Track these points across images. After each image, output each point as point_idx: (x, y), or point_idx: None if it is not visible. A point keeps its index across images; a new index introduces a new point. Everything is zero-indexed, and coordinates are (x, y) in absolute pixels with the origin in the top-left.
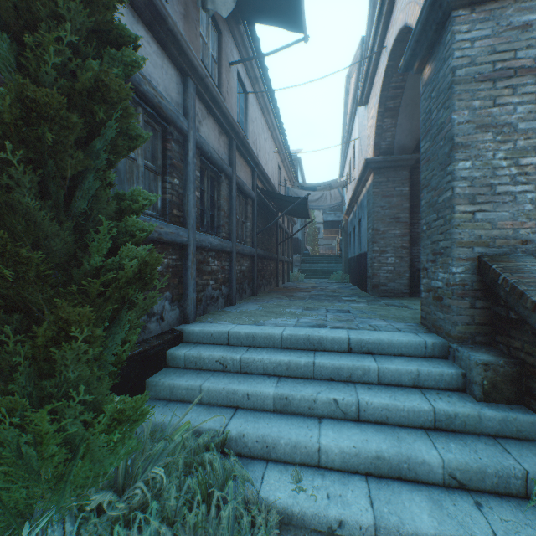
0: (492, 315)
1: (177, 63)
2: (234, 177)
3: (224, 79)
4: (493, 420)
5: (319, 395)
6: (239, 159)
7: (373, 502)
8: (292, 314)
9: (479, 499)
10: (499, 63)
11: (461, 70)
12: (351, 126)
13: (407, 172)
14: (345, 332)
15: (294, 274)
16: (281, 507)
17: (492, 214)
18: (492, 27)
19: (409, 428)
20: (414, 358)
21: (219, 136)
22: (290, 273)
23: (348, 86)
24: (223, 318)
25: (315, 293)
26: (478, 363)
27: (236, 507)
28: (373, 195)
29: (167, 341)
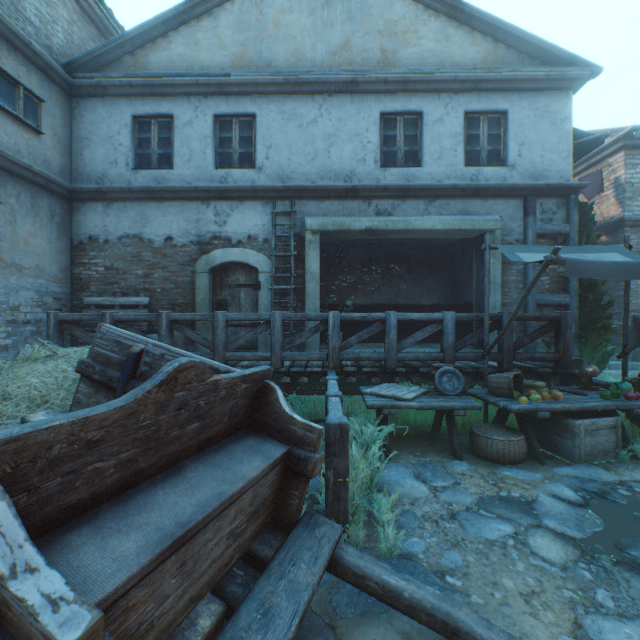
0: (637, 336)
1: None
2: None
3: None
4: None
5: None
6: None
7: None
8: None
9: None
10: (639, 249)
11: None
12: None
13: None
14: None
15: None
16: None
17: (636, 301)
18: (636, 236)
19: None
20: None
21: None
22: None
23: None
24: None
25: None
26: (639, 350)
27: None
28: None
29: None
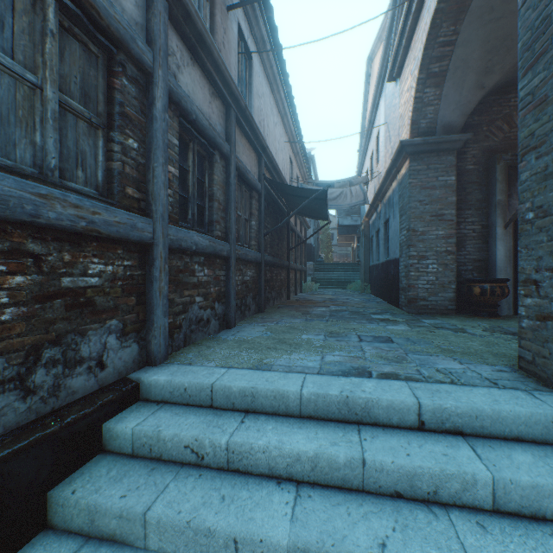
0: None
1: None
2: (233, 158)
3: (218, 24)
4: None
5: None
6: (240, 138)
7: None
8: (312, 345)
9: None
10: None
11: None
12: (374, 113)
13: (453, 157)
14: (407, 390)
15: (307, 284)
16: None
17: None
18: None
19: None
20: (547, 449)
21: (210, 97)
22: (303, 283)
23: (370, 70)
24: (210, 354)
25: (335, 308)
26: None
27: None
28: (409, 187)
29: (106, 405)
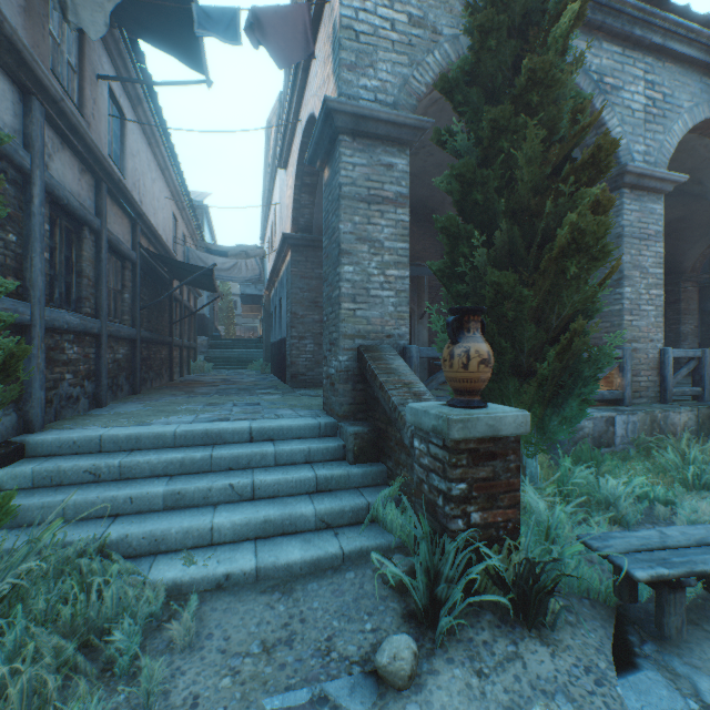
0: (368, 395)
1: (16, 75)
2: (106, 232)
3: (88, 97)
4: (358, 475)
5: (215, 483)
6: (112, 207)
7: (258, 554)
8: (191, 411)
9: (338, 531)
10: (373, 190)
11: (346, 188)
12: (272, 184)
13: None
14: (248, 423)
15: (198, 363)
16: (172, 581)
17: (368, 313)
18: (368, 158)
19: (297, 495)
20: (310, 439)
21: (80, 174)
22: (192, 362)
23: (270, 134)
24: (90, 423)
25: (224, 387)
26: (351, 433)
27: (122, 589)
28: (292, 275)
29: (2, 456)
